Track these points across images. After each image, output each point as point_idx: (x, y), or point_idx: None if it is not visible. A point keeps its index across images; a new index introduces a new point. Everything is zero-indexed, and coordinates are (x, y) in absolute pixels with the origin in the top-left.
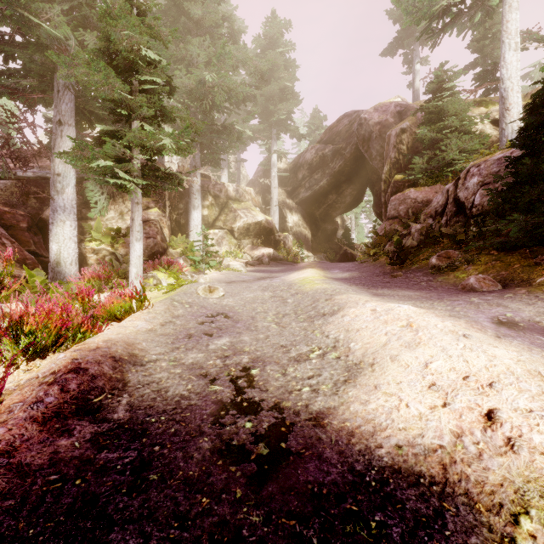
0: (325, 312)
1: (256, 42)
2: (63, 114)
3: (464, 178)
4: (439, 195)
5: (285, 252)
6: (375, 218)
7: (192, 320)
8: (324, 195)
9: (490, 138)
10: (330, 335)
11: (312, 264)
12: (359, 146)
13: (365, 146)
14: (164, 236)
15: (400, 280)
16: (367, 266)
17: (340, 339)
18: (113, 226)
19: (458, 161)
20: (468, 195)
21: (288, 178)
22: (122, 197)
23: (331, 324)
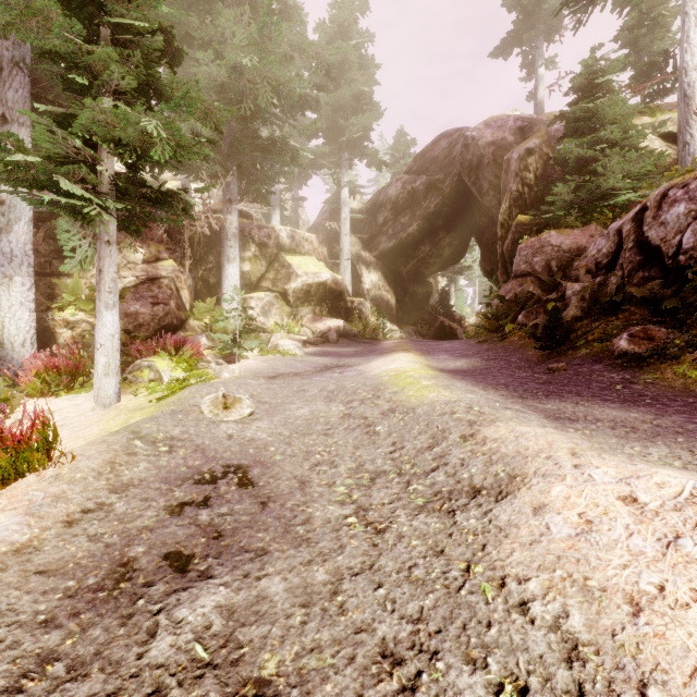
0: (476, 480)
1: (319, 31)
2: (9, 106)
3: (657, 208)
4: (601, 240)
5: (360, 324)
6: (478, 278)
7: (158, 498)
8: (413, 246)
9: (668, 156)
10: (530, 601)
11: (403, 345)
12: (464, 177)
13: (473, 176)
14: (182, 302)
15: (569, 379)
16: (492, 349)
17: (579, 638)
18: None
19: (619, 191)
20: (668, 233)
21: (364, 222)
22: (118, 243)
23: (512, 538)
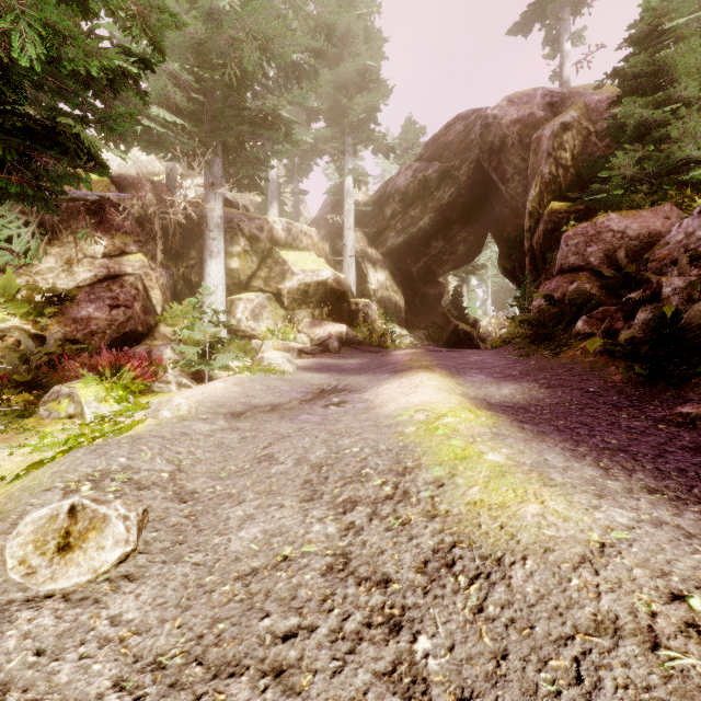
0: None
1: None
2: None
3: None
4: (691, 220)
5: (366, 329)
6: (490, 278)
7: None
8: (424, 242)
9: None
10: None
11: (421, 358)
12: (484, 162)
13: (494, 161)
14: (151, 304)
15: None
16: (545, 367)
17: None
18: (48, 285)
19: (695, 164)
20: None
21: (370, 215)
22: (73, 233)
23: None
